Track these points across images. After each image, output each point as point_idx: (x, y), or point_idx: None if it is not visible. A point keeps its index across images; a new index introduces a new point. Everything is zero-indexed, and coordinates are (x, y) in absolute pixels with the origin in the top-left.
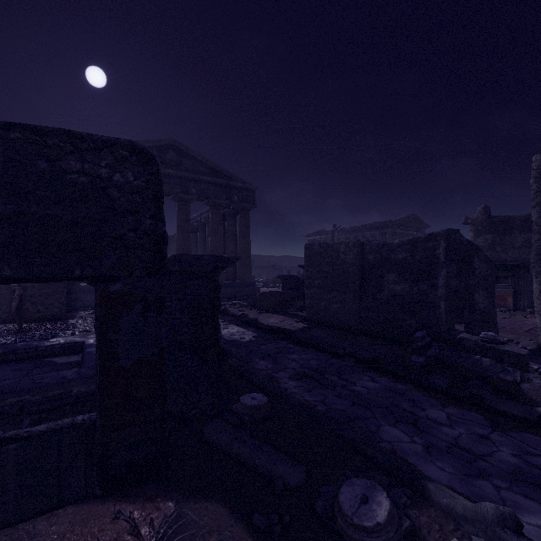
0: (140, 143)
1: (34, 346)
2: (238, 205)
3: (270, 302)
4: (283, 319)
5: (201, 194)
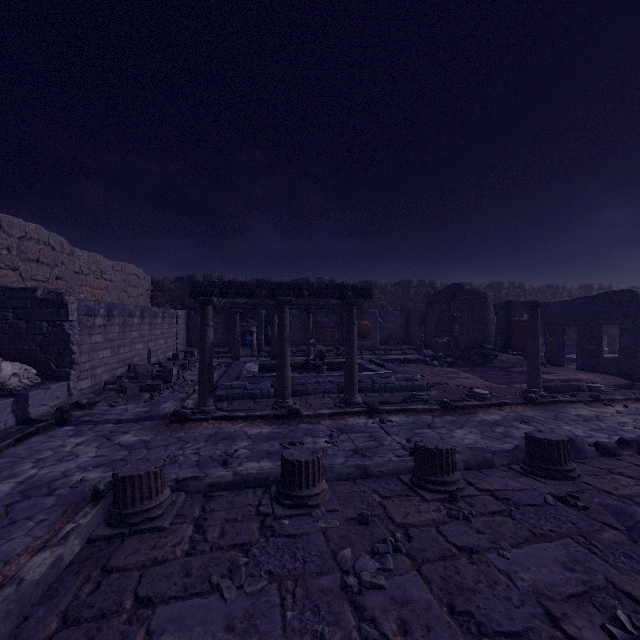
0: None
1: None
2: None
3: None
4: None
5: None
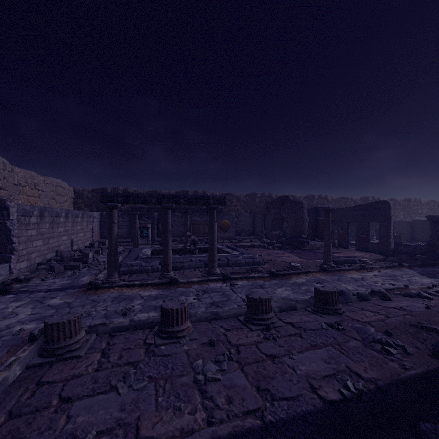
0: None
1: None
2: None
3: None
4: None
5: None
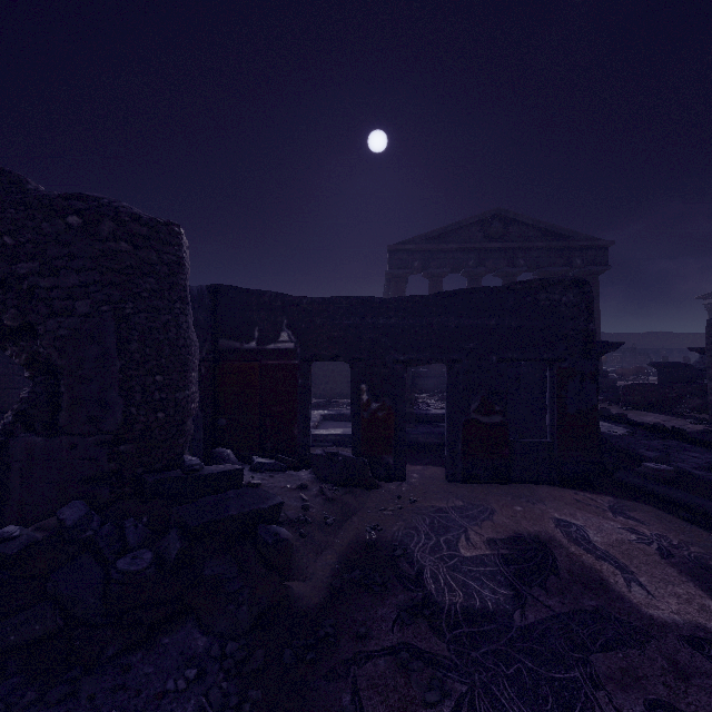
0: (464, 222)
1: (424, 413)
2: (581, 271)
3: (642, 397)
4: (667, 419)
5: (531, 265)
